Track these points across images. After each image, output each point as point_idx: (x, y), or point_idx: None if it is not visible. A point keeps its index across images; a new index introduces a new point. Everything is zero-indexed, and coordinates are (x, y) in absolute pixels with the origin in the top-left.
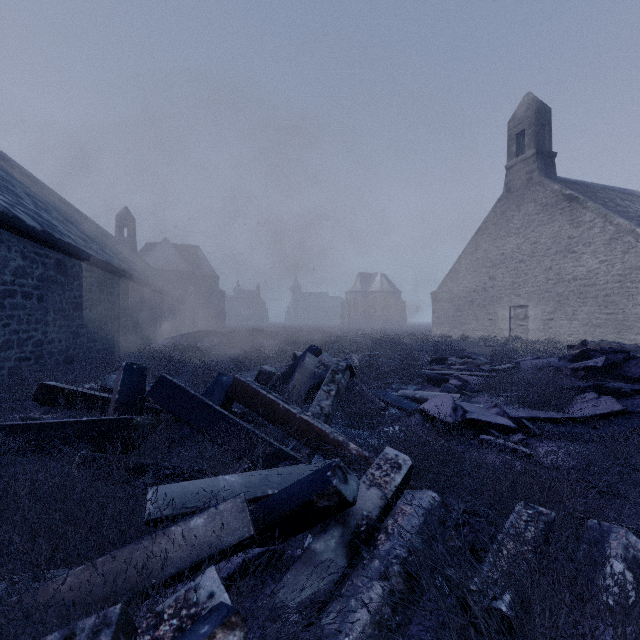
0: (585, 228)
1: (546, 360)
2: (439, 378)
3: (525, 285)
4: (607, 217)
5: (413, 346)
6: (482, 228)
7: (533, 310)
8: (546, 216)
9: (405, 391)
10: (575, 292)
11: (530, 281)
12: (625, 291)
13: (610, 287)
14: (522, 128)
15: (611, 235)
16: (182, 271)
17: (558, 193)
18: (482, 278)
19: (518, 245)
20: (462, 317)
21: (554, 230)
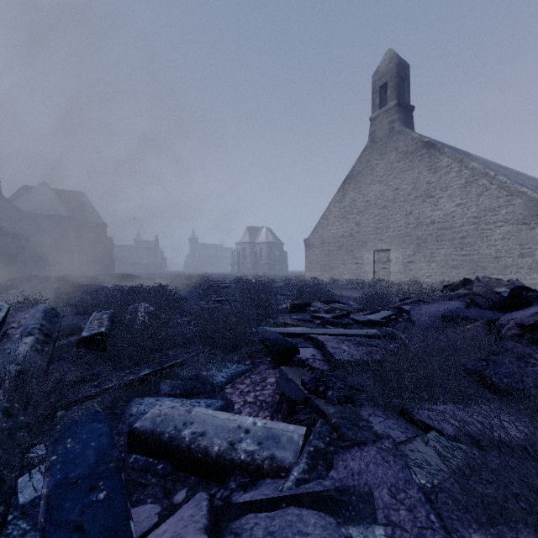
0: (442, 173)
1: (447, 306)
2: (280, 349)
3: (388, 230)
4: (463, 161)
5: (283, 289)
6: (349, 177)
7: (395, 253)
8: (407, 163)
9: (165, 411)
10: (433, 235)
11: (392, 226)
12: (480, 233)
13: (466, 229)
14: (385, 81)
15: (467, 179)
16: (62, 216)
17: (417, 141)
18: (349, 224)
19: (381, 192)
20: (332, 261)
21: (414, 176)
